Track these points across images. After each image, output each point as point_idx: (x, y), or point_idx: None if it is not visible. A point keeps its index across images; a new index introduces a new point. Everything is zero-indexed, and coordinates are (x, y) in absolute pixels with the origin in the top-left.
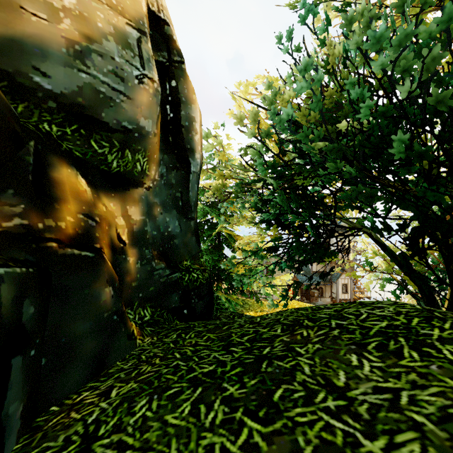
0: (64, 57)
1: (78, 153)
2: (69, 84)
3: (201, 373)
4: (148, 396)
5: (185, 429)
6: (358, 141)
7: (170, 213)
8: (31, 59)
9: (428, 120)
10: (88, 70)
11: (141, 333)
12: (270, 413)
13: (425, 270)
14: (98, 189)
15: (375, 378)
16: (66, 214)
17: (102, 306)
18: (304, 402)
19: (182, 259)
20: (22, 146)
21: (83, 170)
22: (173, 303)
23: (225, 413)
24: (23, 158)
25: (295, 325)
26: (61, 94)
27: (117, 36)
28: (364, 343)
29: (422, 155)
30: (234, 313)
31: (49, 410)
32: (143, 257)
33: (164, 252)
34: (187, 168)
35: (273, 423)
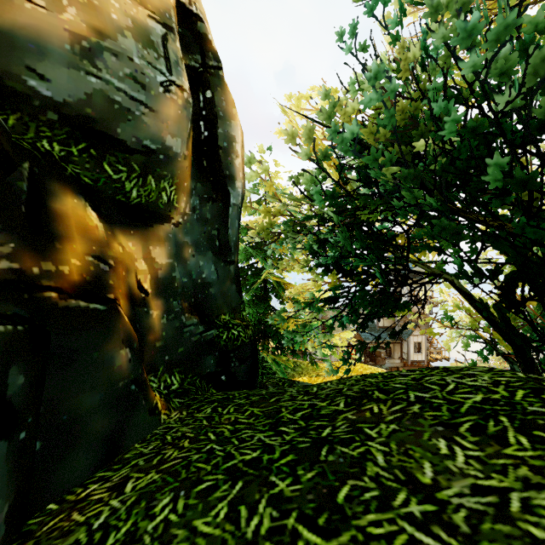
0: (67, 56)
1: (87, 179)
2: (75, 90)
3: (242, 461)
4: (172, 491)
5: (220, 540)
6: (440, 165)
7: (204, 255)
8: (24, 57)
9: (531, 137)
10: (99, 73)
11: (167, 406)
12: (333, 520)
13: (520, 325)
14: (113, 224)
15: (473, 473)
16: (70, 255)
17: (116, 373)
18: (379, 505)
19: (220, 312)
20: (13, 168)
21: (94, 201)
22: (208, 367)
23: (273, 519)
24: (14, 183)
25: (362, 397)
26: (64, 103)
27: (137, 31)
28: (455, 424)
29: (523, 181)
30: (284, 380)
31: (46, 508)
32: (170, 311)
33: (197, 304)
34: (225, 199)
35: (338, 535)
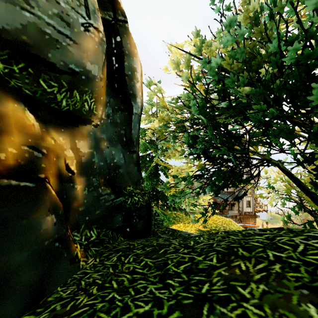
0: None
1: (27, 91)
2: (12, 21)
3: (136, 314)
4: None
5: None
6: (277, 84)
7: (115, 147)
8: None
9: None
10: (32, 10)
11: (85, 255)
12: None
13: None
14: (48, 124)
15: None
16: (7, 145)
17: (42, 235)
18: None
19: (126, 185)
20: None
21: (33, 107)
22: (117, 223)
23: None
24: None
25: (230, 254)
26: (2, 29)
27: None
28: (317, 287)
29: None
30: (169, 229)
31: None
32: (90, 185)
33: (110, 179)
34: (129, 110)
35: None
